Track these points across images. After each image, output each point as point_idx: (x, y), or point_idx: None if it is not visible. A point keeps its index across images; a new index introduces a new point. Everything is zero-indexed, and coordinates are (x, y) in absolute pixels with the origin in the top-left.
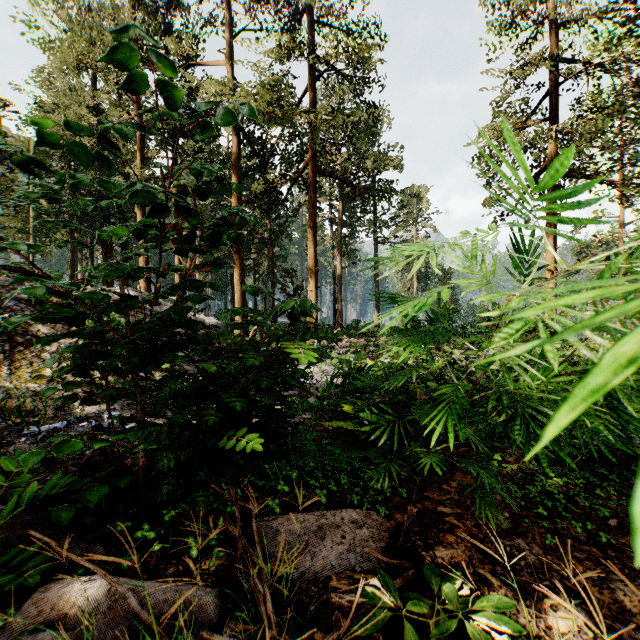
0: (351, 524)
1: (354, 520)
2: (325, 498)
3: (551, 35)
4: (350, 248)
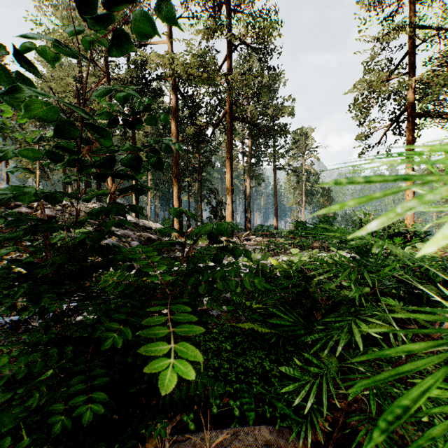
0: (264, 443)
1: (267, 437)
2: (238, 410)
3: (410, 10)
4: (256, 173)
